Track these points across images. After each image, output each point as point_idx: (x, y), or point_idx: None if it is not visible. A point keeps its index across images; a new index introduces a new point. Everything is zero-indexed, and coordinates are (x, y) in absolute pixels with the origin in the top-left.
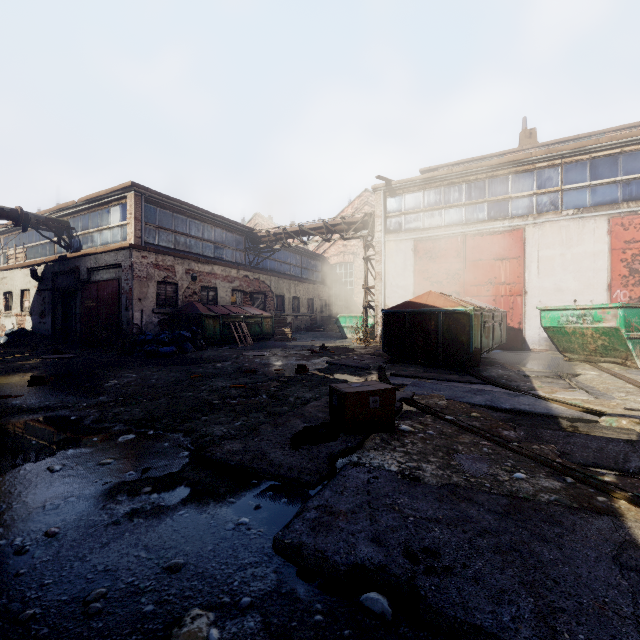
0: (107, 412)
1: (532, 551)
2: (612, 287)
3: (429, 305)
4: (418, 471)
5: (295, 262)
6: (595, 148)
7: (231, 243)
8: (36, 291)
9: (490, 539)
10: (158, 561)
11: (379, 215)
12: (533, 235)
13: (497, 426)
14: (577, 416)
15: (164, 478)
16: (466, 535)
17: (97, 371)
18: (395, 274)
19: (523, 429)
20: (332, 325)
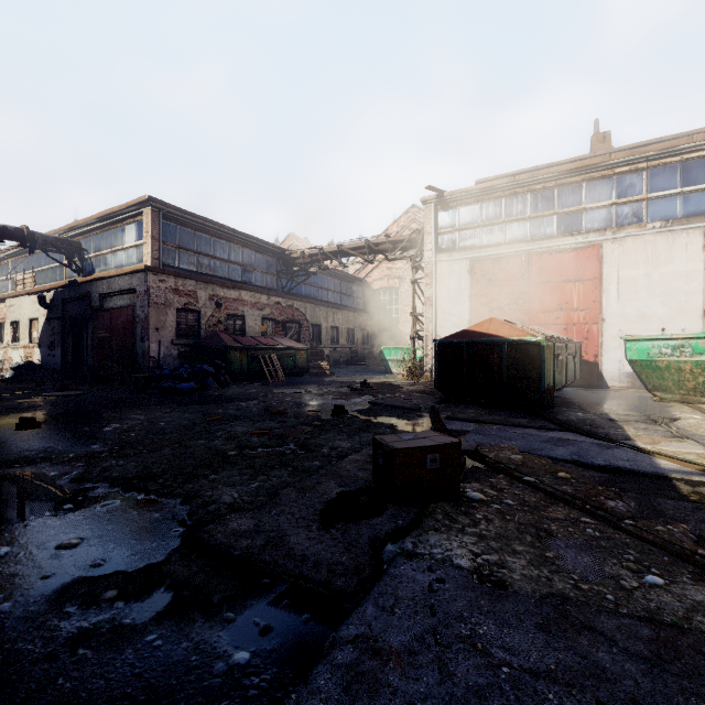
0: (95, 466)
1: None
2: None
3: (491, 334)
4: (502, 570)
5: (333, 287)
6: (688, 148)
7: (261, 266)
8: (45, 320)
9: None
10: None
11: (429, 232)
12: (612, 252)
13: (597, 493)
14: (697, 477)
15: (139, 574)
16: None
17: (101, 412)
18: (448, 299)
19: (632, 497)
20: (375, 358)
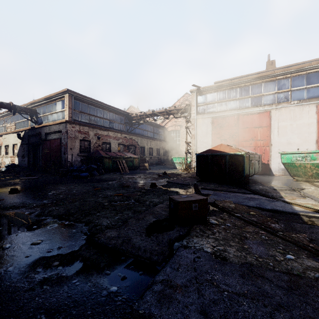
0: (45, 210)
1: None
2: (318, 141)
3: (221, 151)
4: (225, 253)
5: (150, 130)
6: (309, 68)
7: (118, 120)
8: (20, 145)
9: (285, 313)
10: None
11: (193, 105)
12: (275, 114)
13: (267, 221)
14: (311, 214)
15: (68, 255)
16: (267, 309)
17: (46, 186)
18: (202, 135)
19: (282, 222)
20: (169, 162)
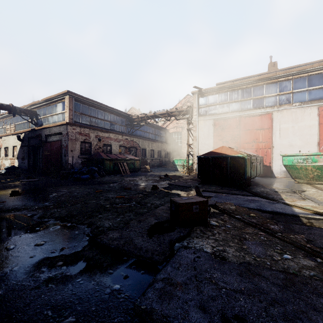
0: (47, 212)
1: (310, 319)
2: (320, 144)
3: (222, 153)
4: (224, 253)
5: (151, 132)
6: (311, 70)
7: (119, 122)
8: (20, 146)
9: (279, 308)
10: (58, 319)
11: (195, 107)
12: (277, 116)
13: (266, 222)
14: (310, 216)
15: (71, 255)
16: (262, 304)
17: (47, 188)
18: (203, 137)
19: (281, 224)
20: (170, 164)
